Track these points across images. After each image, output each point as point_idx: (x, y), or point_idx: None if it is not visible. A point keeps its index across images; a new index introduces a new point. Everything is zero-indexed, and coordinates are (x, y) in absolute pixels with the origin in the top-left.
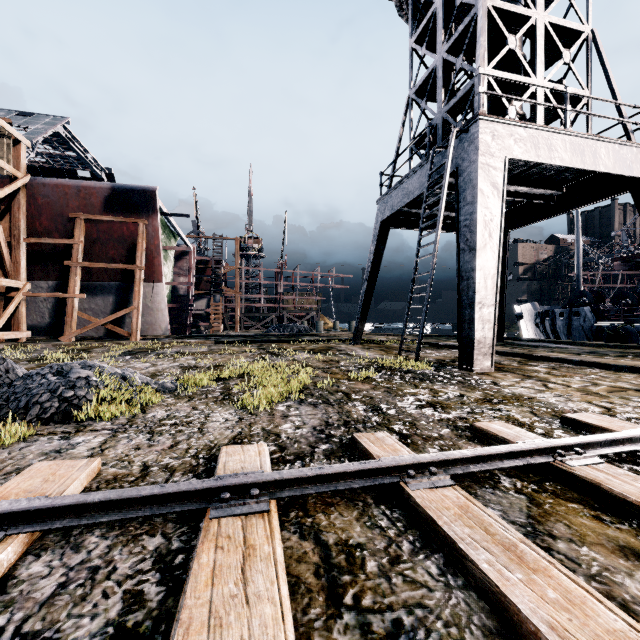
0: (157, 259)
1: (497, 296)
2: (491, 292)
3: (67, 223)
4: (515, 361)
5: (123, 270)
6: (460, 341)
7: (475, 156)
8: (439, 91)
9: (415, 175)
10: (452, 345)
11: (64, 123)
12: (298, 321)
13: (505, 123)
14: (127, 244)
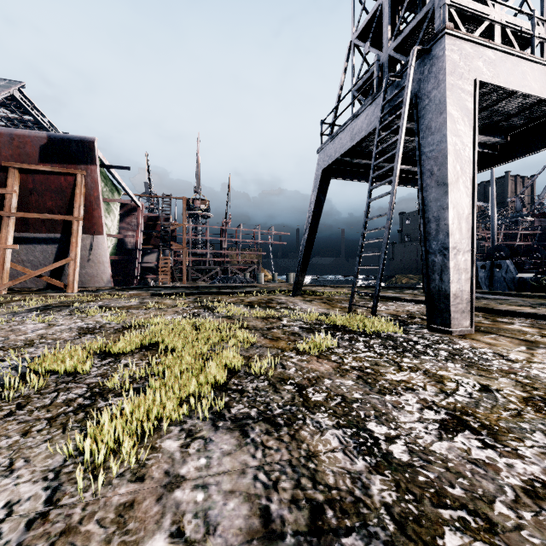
0: (97, 211)
1: (474, 240)
2: (466, 235)
3: (0, 172)
4: (479, 316)
5: (62, 221)
6: (428, 295)
7: (441, 76)
8: (385, 28)
9: (361, 115)
10: (395, 297)
11: (19, 87)
12: (241, 273)
13: (473, 41)
14: (65, 195)
